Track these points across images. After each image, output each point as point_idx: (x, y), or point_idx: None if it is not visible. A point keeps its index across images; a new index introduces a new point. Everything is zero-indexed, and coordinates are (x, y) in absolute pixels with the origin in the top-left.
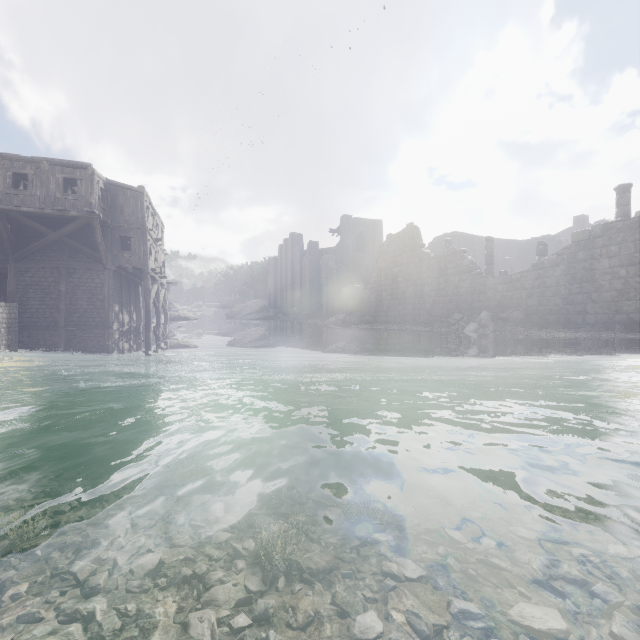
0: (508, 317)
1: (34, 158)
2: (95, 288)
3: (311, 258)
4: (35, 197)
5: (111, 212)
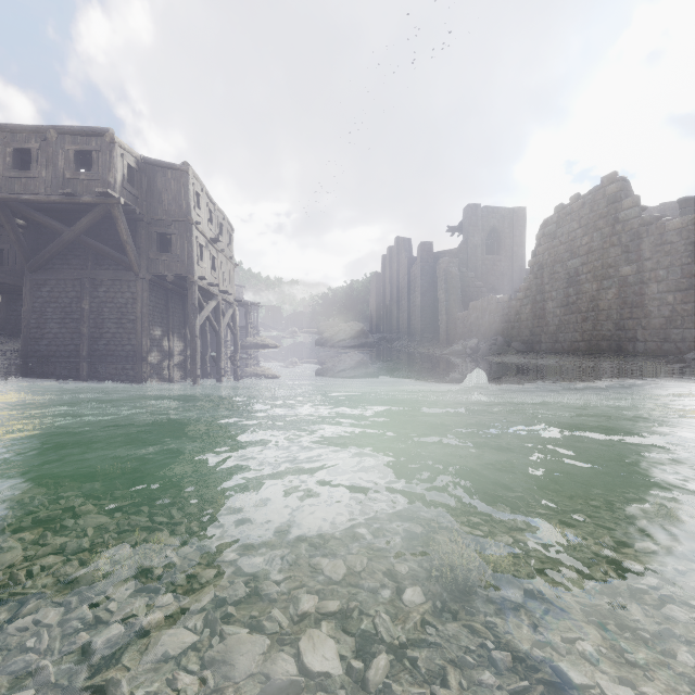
0: None
1: (39, 126)
2: (125, 305)
3: (423, 265)
4: (40, 180)
5: (147, 201)
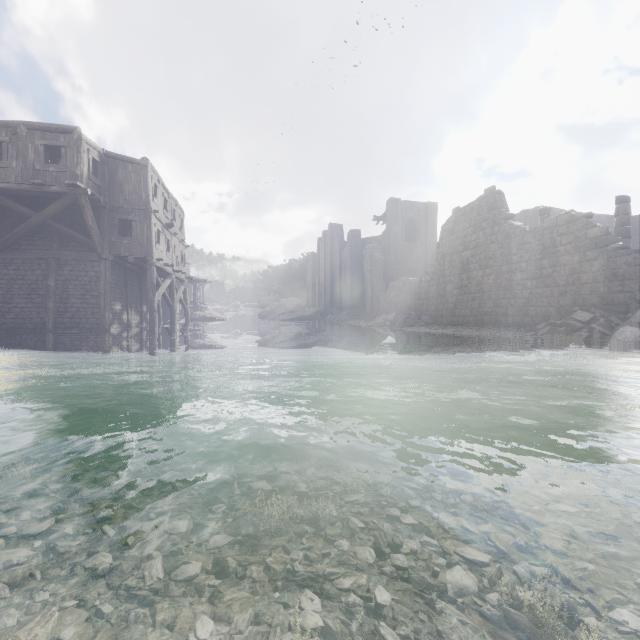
0: None
1: (9, 122)
2: (89, 282)
3: (352, 249)
4: (10, 170)
5: (109, 190)
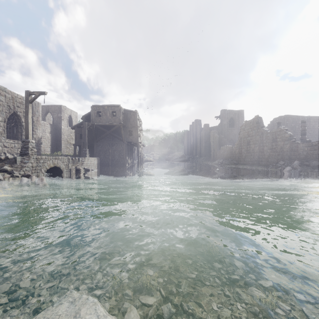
0: (309, 164)
1: (103, 105)
2: (120, 151)
3: (205, 132)
4: (103, 119)
5: (125, 121)
